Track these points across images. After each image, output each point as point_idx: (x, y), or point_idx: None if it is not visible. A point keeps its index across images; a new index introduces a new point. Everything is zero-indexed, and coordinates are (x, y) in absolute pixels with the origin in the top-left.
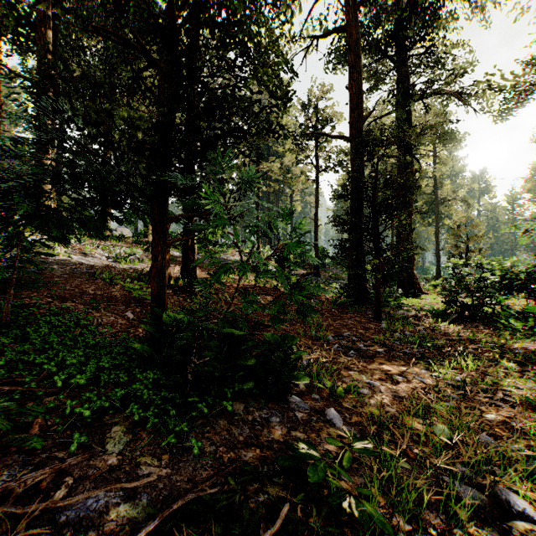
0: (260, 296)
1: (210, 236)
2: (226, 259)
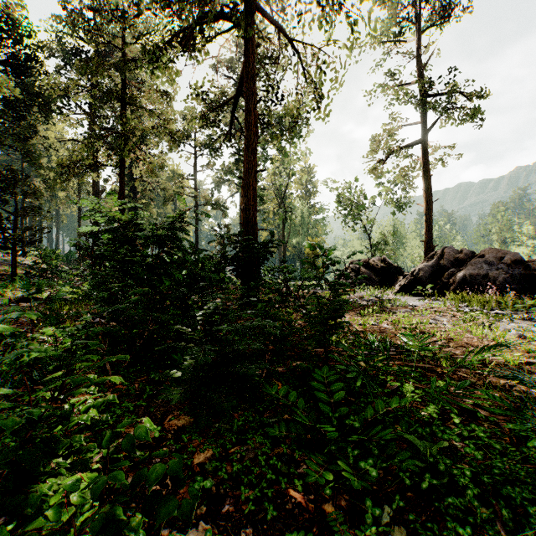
0: None
1: None
2: None
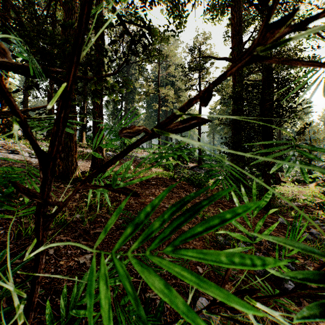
0: (160, 187)
1: (126, 141)
2: (136, 156)
